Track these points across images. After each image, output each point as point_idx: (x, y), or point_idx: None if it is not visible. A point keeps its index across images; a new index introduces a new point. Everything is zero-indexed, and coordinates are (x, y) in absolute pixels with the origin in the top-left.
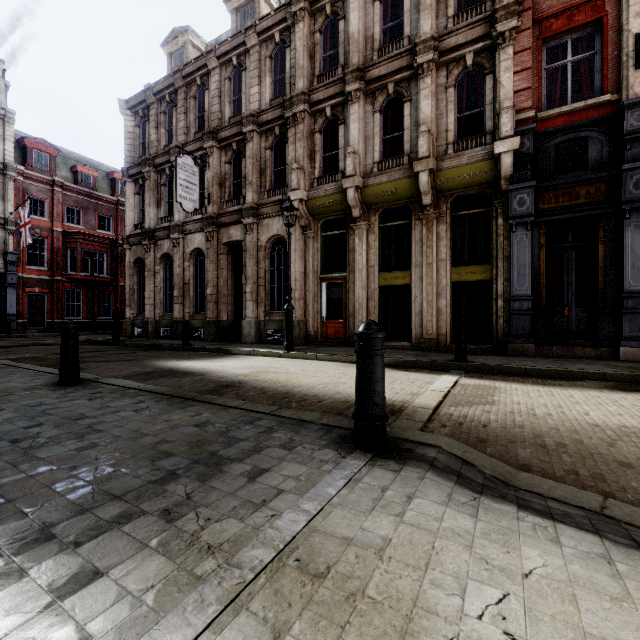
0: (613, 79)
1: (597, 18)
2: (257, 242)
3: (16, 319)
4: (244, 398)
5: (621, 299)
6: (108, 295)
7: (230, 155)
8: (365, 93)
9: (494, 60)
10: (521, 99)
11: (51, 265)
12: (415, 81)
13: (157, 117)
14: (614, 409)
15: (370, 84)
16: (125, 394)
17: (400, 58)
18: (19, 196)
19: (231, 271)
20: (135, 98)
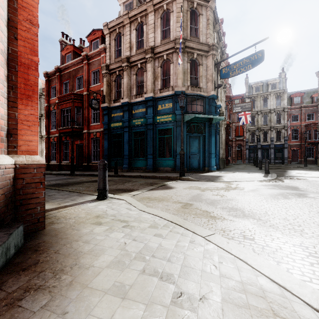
0: None
1: None
2: None
3: (287, 159)
4: (279, 173)
5: None
6: None
7: None
8: None
9: None
10: None
11: (300, 138)
12: None
13: None
14: None
15: None
16: (262, 170)
17: None
18: (288, 117)
19: None
20: None
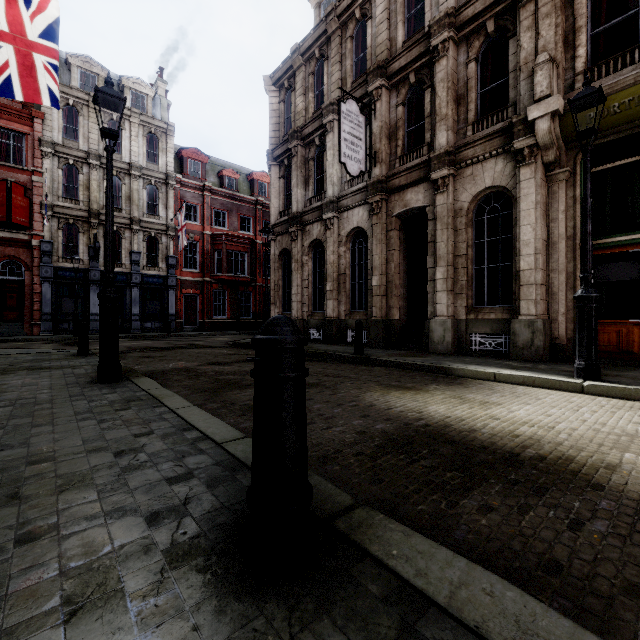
0: None
1: None
2: (453, 204)
3: (175, 319)
4: None
5: None
6: (248, 295)
7: (404, 93)
8: None
9: None
10: None
11: (202, 267)
12: None
13: (304, 82)
14: None
15: None
16: None
17: None
18: (177, 203)
19: (403, 253)
20: (280, 68)
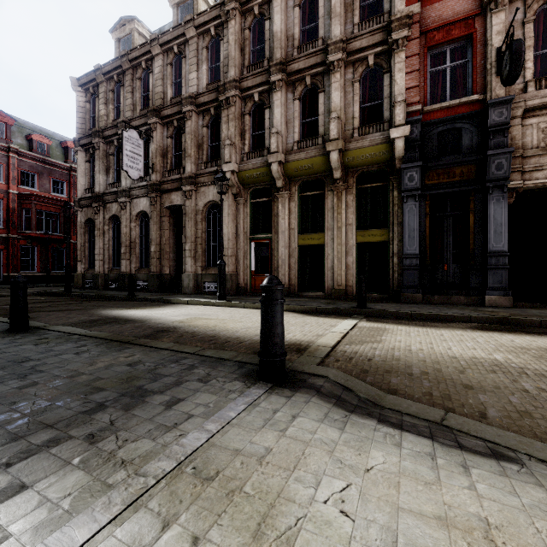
0: (480, 83)
1: (469, 33)
2: (195, 207)
3: None
4: (176, 341)
5: (486, 257)
6: (61, 251)
7: (172, 131)
8: (287, 83)
9: (390, 62)
10: (411, 95)
11: (7, 224)
12: (328, 75)
13: (106, 94)
14: (471, 344)
15: (291, 76)
16: (69, 339)
17: (315, 55)
18: None
19: (173, 231)
20: (86, 76)
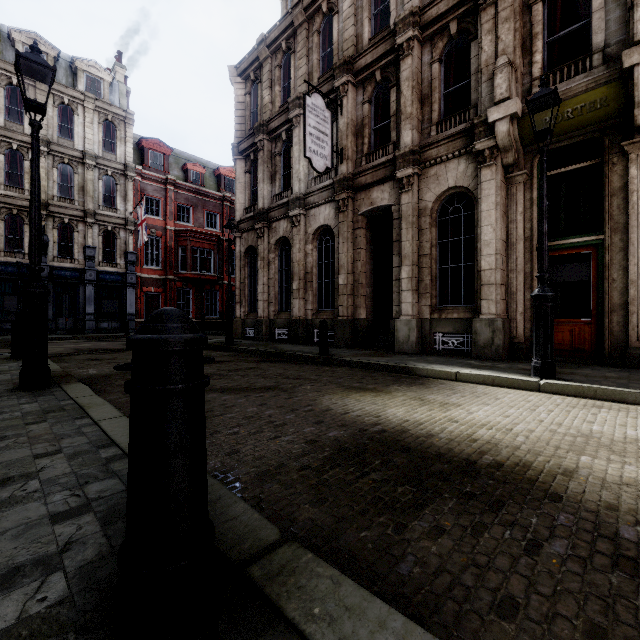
0: None
1: None
2: (417, 203)
3: (135, 319)
4: None
5: None
6: (214, 294)
7: (370, 91)
8: None
9: None
10: None
11: (165, 264)
12: None
13: (271, 74)
14: None
15: None
16: None
17: None
18: (137, 196)
19: (369, 252)
20: (246, 59)
